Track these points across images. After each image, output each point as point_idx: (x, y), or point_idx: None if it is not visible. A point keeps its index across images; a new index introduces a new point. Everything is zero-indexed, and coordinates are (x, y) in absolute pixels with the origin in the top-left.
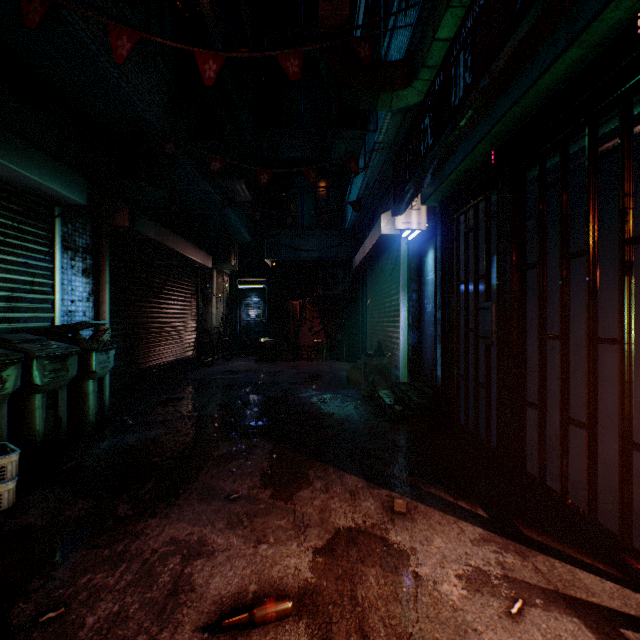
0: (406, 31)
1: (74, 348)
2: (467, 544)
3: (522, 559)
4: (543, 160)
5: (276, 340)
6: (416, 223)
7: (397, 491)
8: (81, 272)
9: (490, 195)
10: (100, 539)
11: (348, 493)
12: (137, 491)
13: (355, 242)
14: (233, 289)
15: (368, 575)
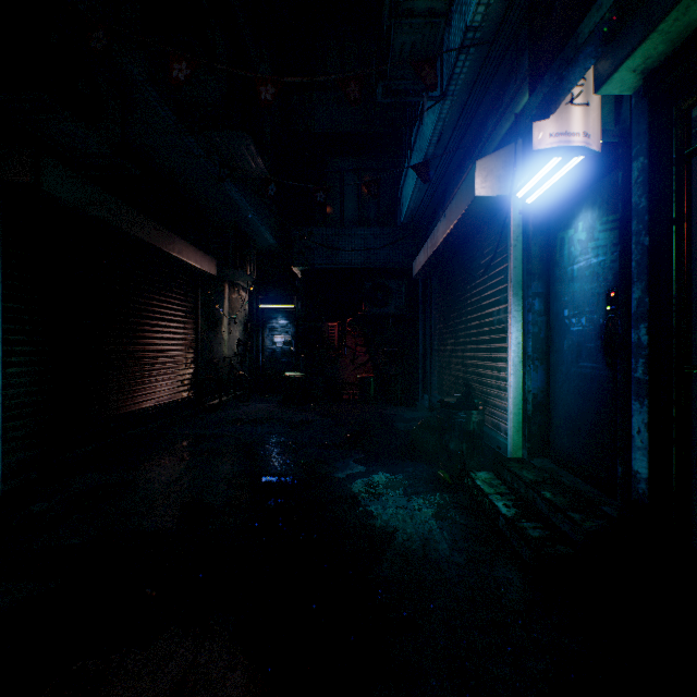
0: None
1: None
2: None
3: None
4: None
5: (307, 375)
6: (581, 134)
7: None
8: None
9: None
10: None
11: None
12: None
13: (415, 240)
14: (254, 308)
15: None
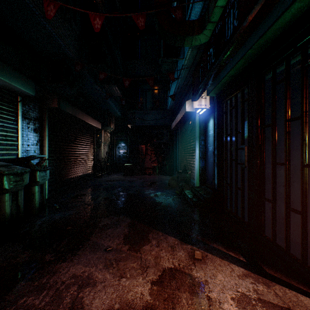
0: (199, 5)
1: (27, 169)
2: (236, 278)
3: (267, 288)
4: (274, 69)
5: (133, 165)
6: (204, 105)
7: (196, 246)
8: (33, 130)
9: (244, 89)
10: (34, 275)
11: (170, 247)
12: (57, 246)
13: (172, 116)
14: (112, 139)
15: (182, 298)
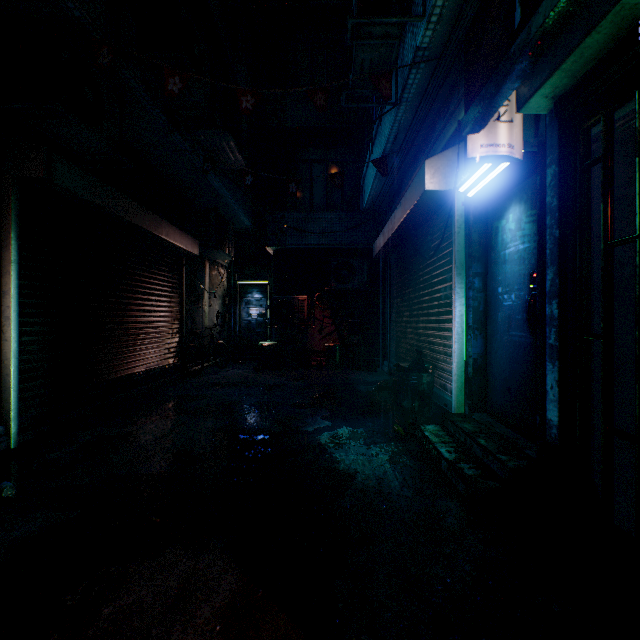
0: None
1: None
2: None
3: None
4: None
5: (279, 344)
6: (506, 145)
7: None
8: None
9: None
10: None
11: None
12: None
13: (375, 223)
14: (231, 284)
15: None
